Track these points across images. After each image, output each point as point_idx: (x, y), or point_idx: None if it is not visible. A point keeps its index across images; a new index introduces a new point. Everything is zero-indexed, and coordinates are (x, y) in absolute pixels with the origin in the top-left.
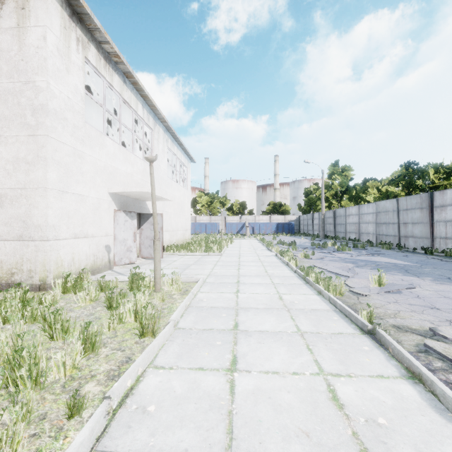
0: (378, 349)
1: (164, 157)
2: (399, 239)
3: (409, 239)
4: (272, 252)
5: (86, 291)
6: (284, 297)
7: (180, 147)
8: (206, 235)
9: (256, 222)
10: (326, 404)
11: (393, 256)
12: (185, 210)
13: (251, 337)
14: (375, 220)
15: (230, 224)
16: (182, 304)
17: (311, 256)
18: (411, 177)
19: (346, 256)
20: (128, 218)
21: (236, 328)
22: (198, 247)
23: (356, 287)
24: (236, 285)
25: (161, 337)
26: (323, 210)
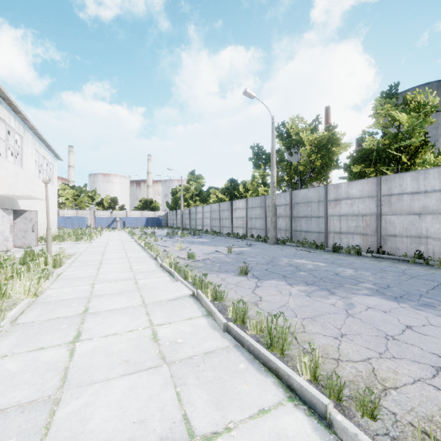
0: (155, 261)
1: (33, 159)
2: (220, 228)
3: (224, 228)
4: (134, 239)
5: (2, 258)
6: (129, 255)
7: (47, 148)
8: (73, 229)
9: (127, 216)
10: (128, 269)
11: (209, 238)
12: (52, 205)
13: (107, 264)
14: (210, 217)
15: (100, 218)
16: (71, 259)
17: (160, 240)
18: (231, 189)
19: (182, 239)
20: (5, 214)
21: (101, 263)
22: (69, 238)
23: (168, 250)
24: (103, 254)
25: (66, 265)
26: (182, 208)
